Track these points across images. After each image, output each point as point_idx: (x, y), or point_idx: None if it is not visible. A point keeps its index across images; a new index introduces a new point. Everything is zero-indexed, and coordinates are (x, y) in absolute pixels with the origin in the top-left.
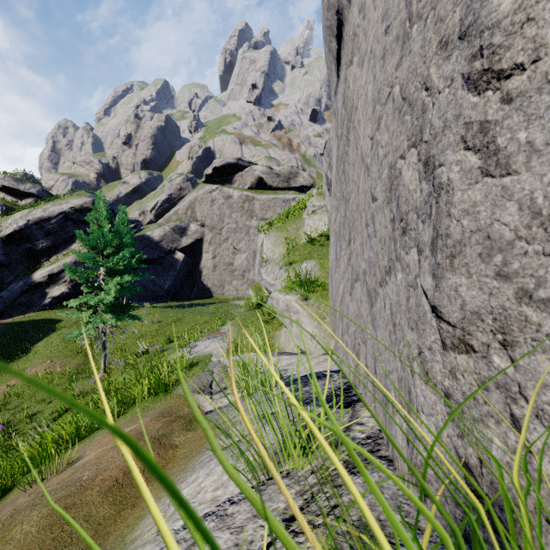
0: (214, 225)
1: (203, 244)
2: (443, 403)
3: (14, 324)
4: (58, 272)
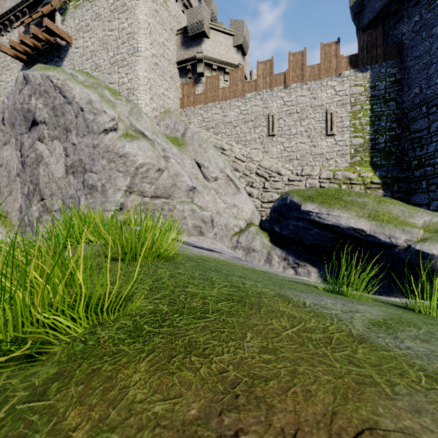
0: None
1: None
2: None
3: None
4: None
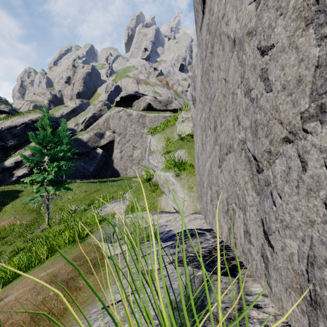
0: (121, 132)
1: (114, 144)
2: None
3: None
4: (21, 161)
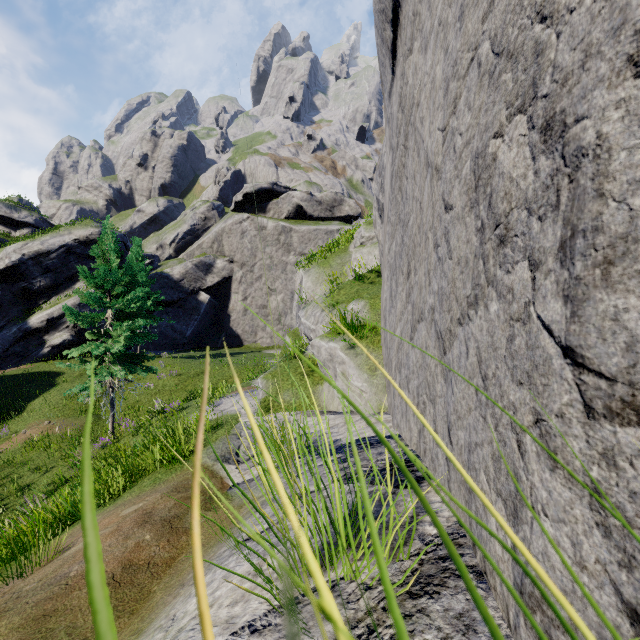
0: (245, 261)
1: (231, 283)
2: (586, 505)
3: (5, 378)
4: (59, 316)
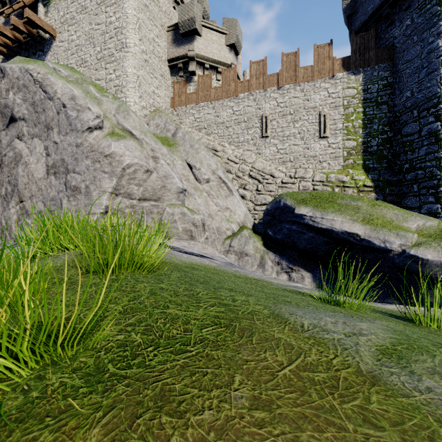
0: None
1: None
2: None
3: None
4: None
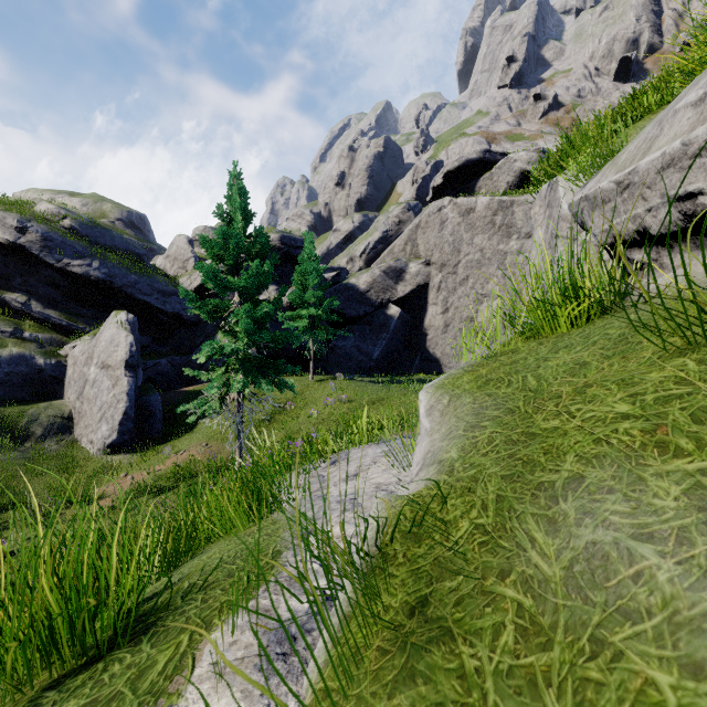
0: (445, 261)
1: (428, 292)
2: None
3: (192, 392)
4: None
